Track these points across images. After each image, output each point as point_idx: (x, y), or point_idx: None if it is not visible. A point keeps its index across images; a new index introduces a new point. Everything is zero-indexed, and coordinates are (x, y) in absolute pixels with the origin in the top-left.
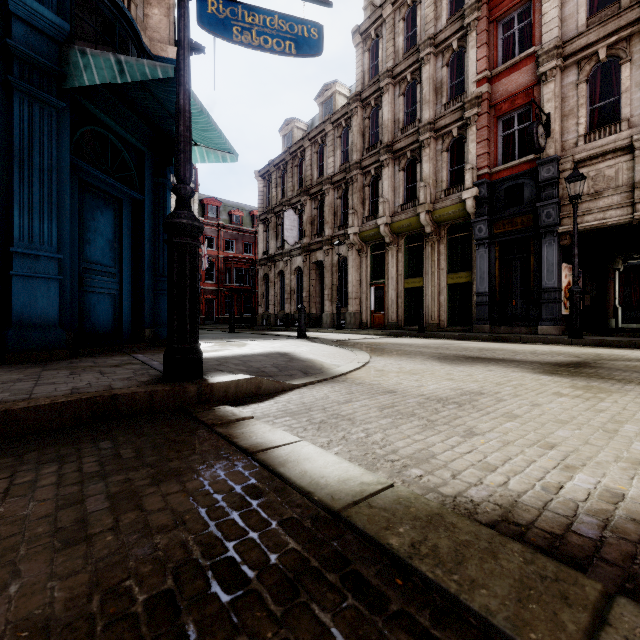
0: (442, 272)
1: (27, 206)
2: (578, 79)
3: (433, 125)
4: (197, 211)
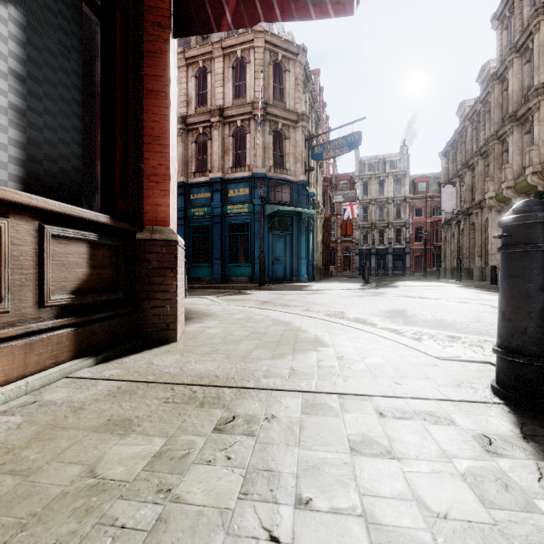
0: None
1: (257, 247)
2: None
3: (540, 89)
4: (407, 191)
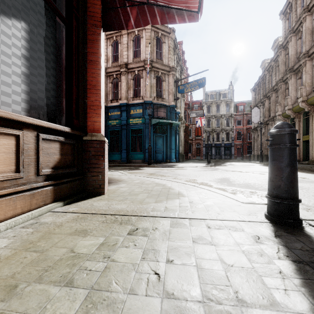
0: None
1: (147, 143)
2: None
3: (306, 54)
4: (233, 110)
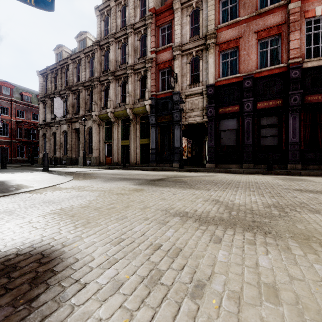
0: (138, 138)
1: None
2: (187, 61)
3: (133, 67)
4: None
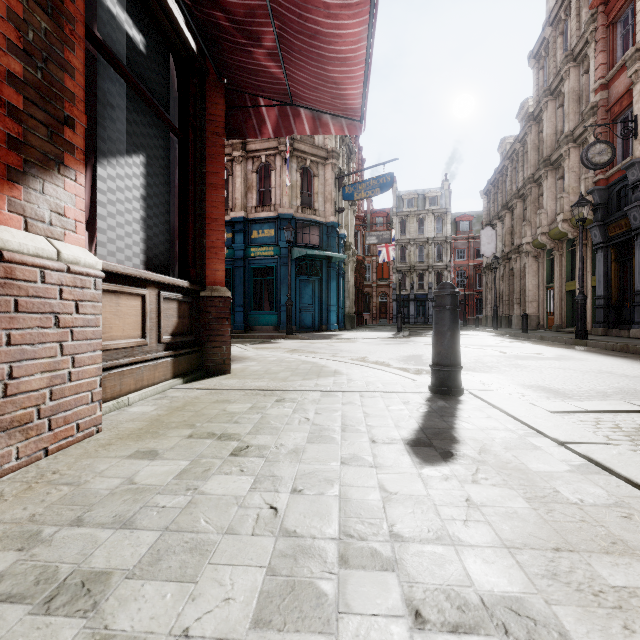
0: (588, 275)
1: (284, 294)
2: None
3: (570, 137)
4: (449, 230)
